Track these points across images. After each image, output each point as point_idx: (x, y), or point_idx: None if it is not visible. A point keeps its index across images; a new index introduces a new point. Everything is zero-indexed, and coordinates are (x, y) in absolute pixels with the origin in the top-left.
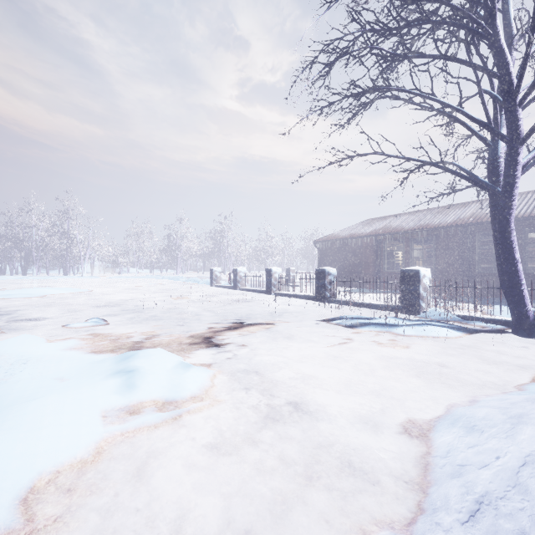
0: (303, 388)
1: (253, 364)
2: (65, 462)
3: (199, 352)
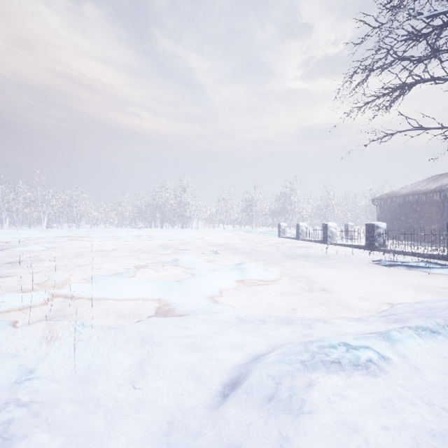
0: (331, 287)
1: (304, 275)
2: (229, 288)
3: (273, 268)
